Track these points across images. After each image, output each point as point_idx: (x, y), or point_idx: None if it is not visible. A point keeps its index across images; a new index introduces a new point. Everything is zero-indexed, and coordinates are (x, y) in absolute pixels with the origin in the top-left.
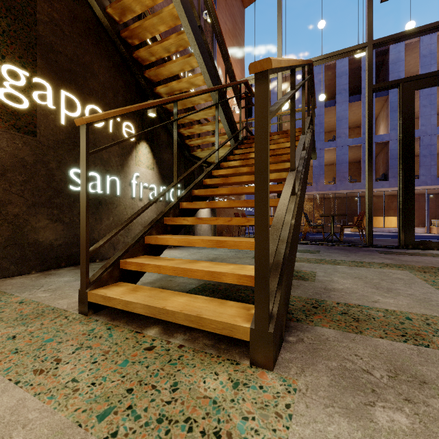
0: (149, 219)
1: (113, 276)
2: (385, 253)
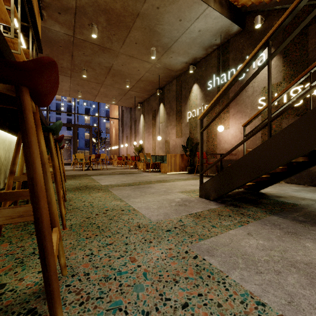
0: None
1: None
2: None
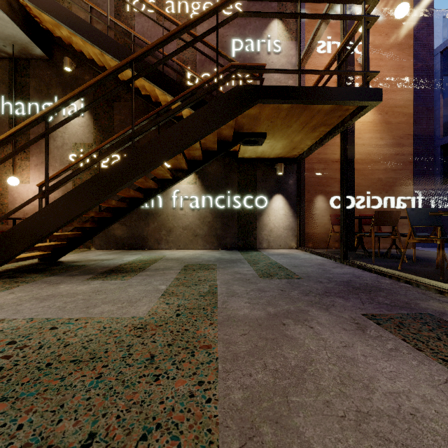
0: (190, 224)
1: (50, 249)
2: (386, 319)
